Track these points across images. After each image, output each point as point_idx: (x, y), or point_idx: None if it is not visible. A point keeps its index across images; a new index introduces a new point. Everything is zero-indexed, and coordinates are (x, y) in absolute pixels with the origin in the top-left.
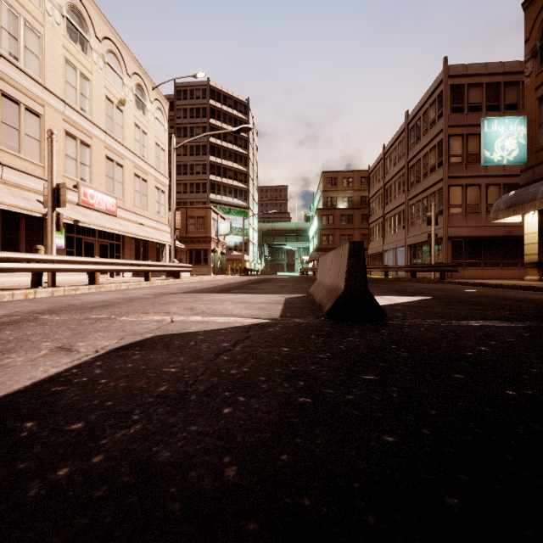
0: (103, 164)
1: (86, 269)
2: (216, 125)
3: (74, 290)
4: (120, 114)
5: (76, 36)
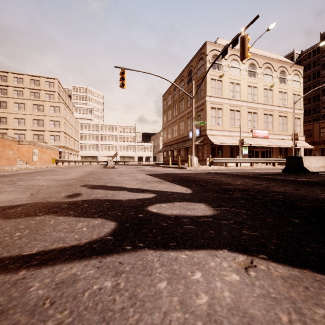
0: (262, 117)
1: (249, 162)
2: None
3: (245, 167)
4: (270, 92)
5: (251, 74)
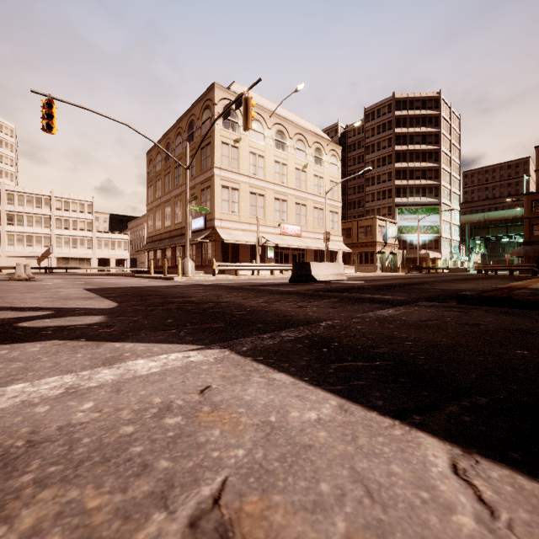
0: (293, 208)
1: (269, 269)
2: (401, 132)
3: (264, 277)
4: (304, 174)
5: (280, 145)
